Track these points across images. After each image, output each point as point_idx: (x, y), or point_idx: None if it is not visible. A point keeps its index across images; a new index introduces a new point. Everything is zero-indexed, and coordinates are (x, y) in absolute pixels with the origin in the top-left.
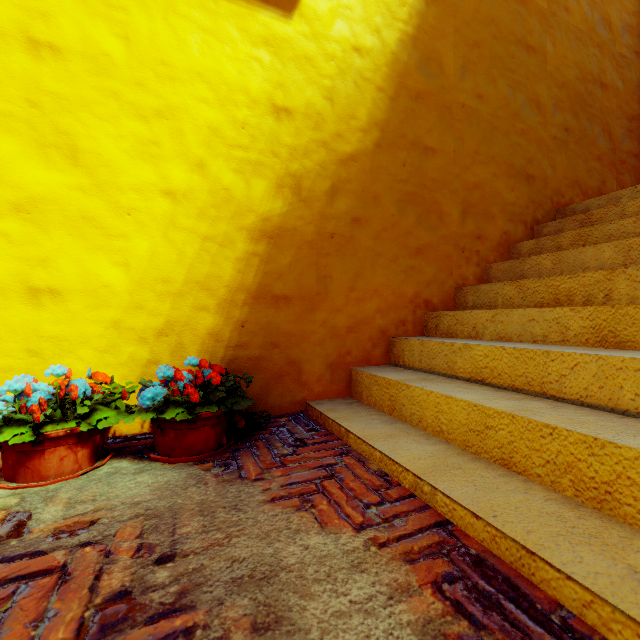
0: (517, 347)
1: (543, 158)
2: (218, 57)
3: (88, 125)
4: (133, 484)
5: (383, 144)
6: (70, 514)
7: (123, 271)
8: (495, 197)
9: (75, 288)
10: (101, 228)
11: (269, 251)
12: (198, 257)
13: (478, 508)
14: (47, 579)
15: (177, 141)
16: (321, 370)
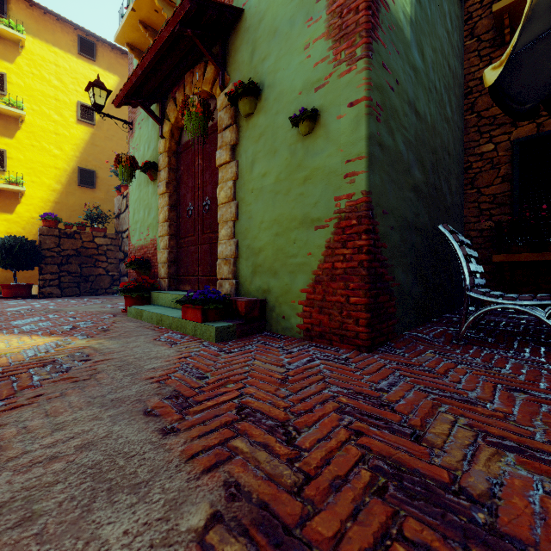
0: None
1: None
2: None
3: None
4: None
5: None
6: None
7: None
8: None
9: None
10: None
11: None
12: None
13: None
14: None
15: None
16: None
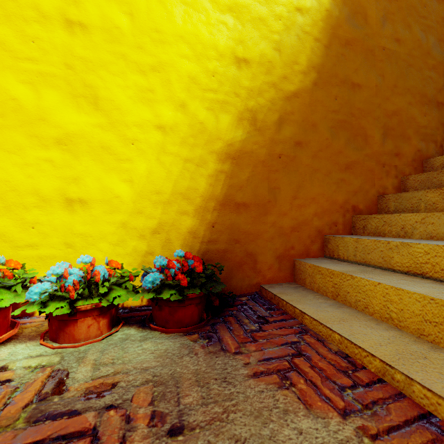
0: None
1: None
2: (195, 23)
3: (105, 80)
4: (140, 350)
5: (319, 83)
6: (96, 375)
7: (129, 186)
8: (410, 121)
9: (96, 198)
10: (114, 154)
11: (232, 169)
12: (181, 174)
13: None
14: (82, 442)
15: (166, 88)
16: (271, 261)
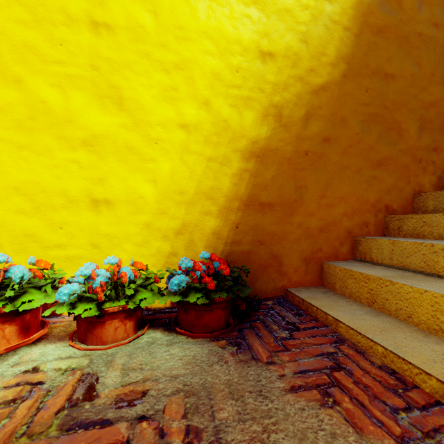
0: None
1: None
2: (219, 18)
3: (129, 79)
4: (168, 356)
5: (349, 74)
6: (126, 381)
7: (152, 186)
8: None
9: (121, 199)
10: (138, 155)
11: (257, 167)
12: (204, 174)
13: None
14: None
15: (189, 86)
16: (297, 263)
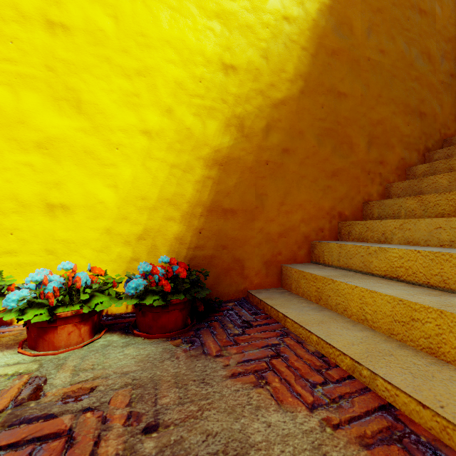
0: (431, 250)
1: (433, 99)
2: (182, 28)
3: (88, 83)
4: (122, 356)
5: (306, 91)
6: (75, 380)
7: (113, 191)
8: (394, 130)
9: (79, 204)
10: (97, 159)
11: (219, 175)
12: (167, 180)
13: (422, 397)
14: (56, 442)
15: (152, 93)
16: (259, 266)
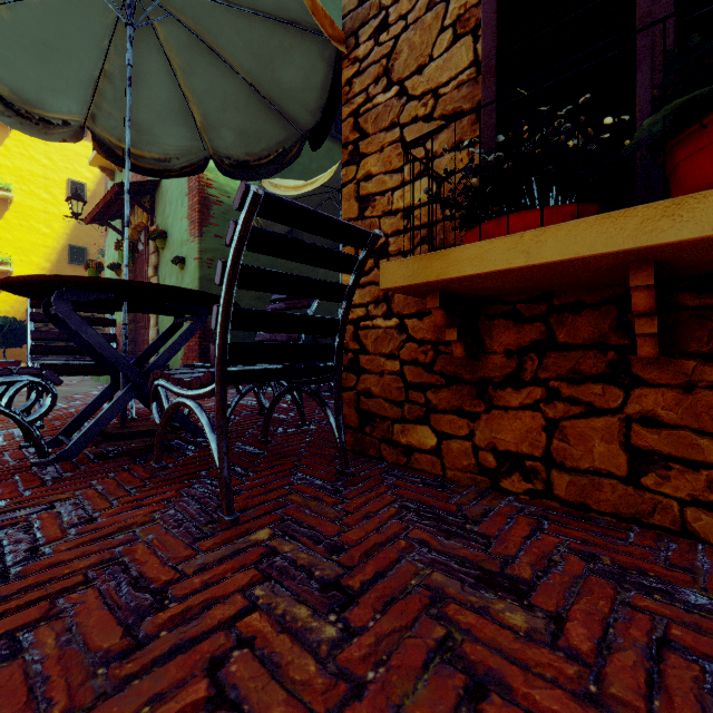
0: None
1: None
2: None
3: None
4: None
5: None
6: None
7: None
8: None
9: None
10: None
11: None
12: None
13: None
14: None
15: None
16: None
